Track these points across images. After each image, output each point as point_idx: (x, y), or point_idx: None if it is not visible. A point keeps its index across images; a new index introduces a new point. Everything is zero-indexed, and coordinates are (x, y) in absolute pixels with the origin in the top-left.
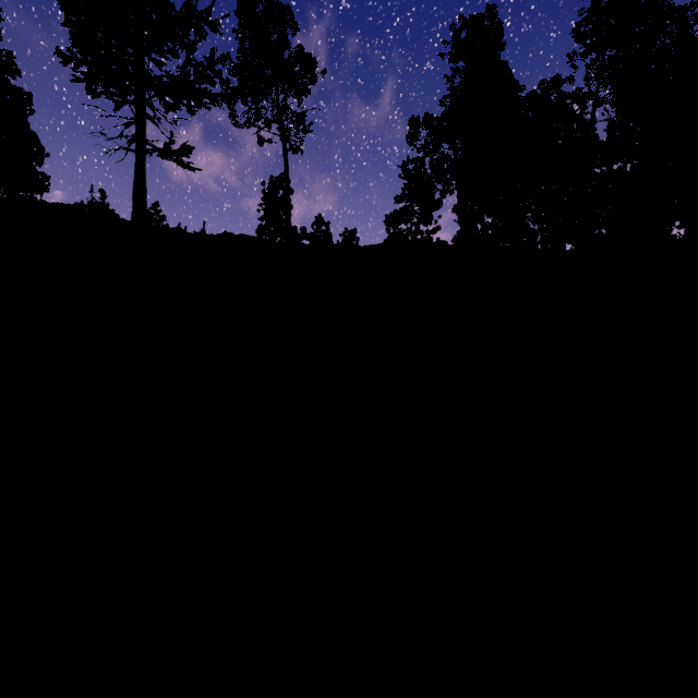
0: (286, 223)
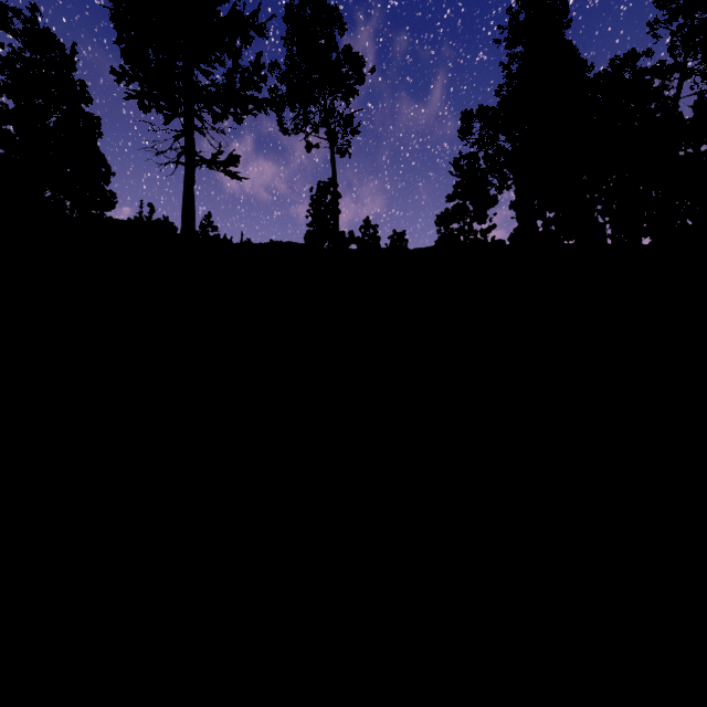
0: (333, 228)
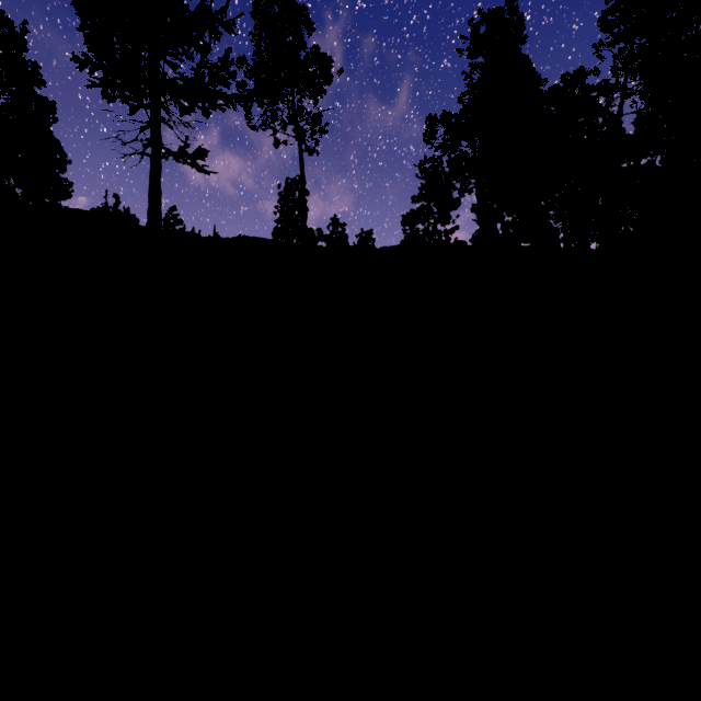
0: (302, 225)
